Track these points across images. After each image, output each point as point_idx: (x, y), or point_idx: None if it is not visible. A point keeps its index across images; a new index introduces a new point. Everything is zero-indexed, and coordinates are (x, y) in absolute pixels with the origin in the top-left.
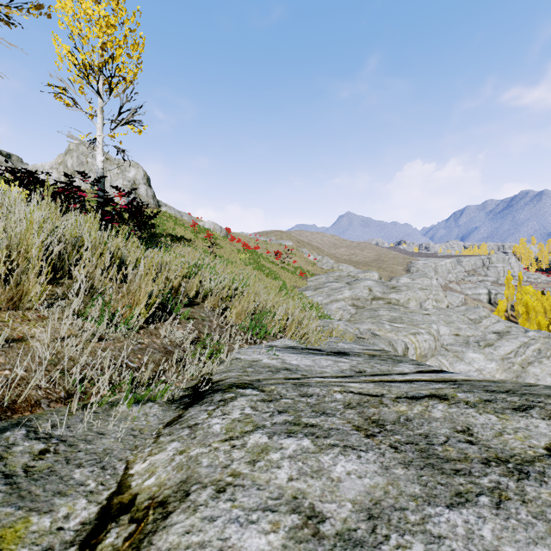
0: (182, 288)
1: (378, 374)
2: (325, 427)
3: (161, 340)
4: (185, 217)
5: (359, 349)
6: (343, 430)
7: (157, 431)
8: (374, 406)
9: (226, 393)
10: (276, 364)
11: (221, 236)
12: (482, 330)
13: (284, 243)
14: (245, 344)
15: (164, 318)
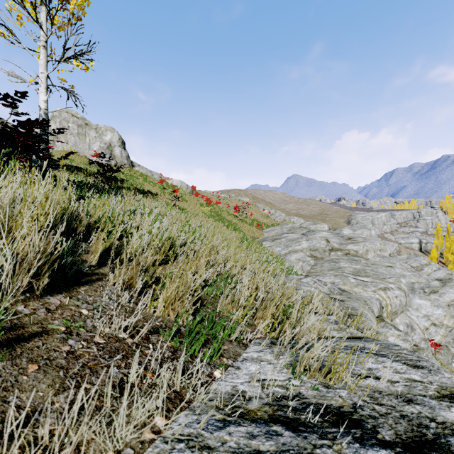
0: None
1: None
2: None
3: None
4: (155, 176)
5: (432, 393)
6: None
7: None
8: None
9: None
10: None
11: (187, 192)
12: (425, 277)
13: (242, 199)
14: (161, 418)
15: None
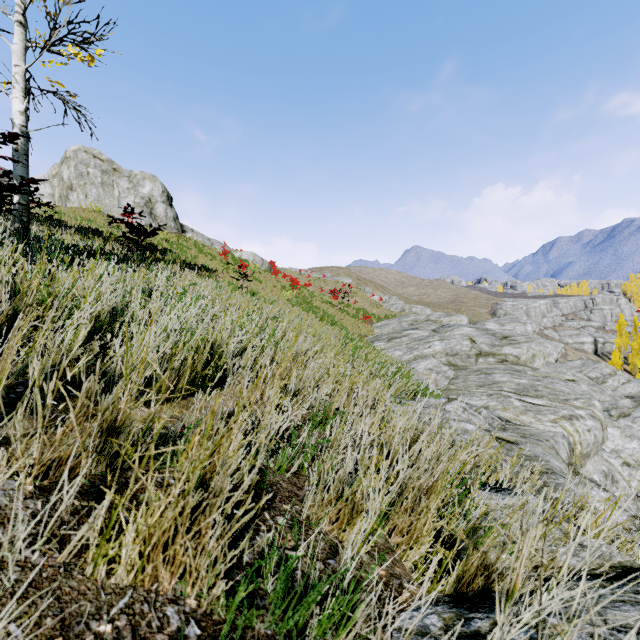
0: None
1: None
2: None
3: None
4: (216, 245)
5: None
6: None
7: None
8: None
9: None
10: None
11: (263, 270)
12: (610, 393)
13: (341, 280)
14: None
15: None
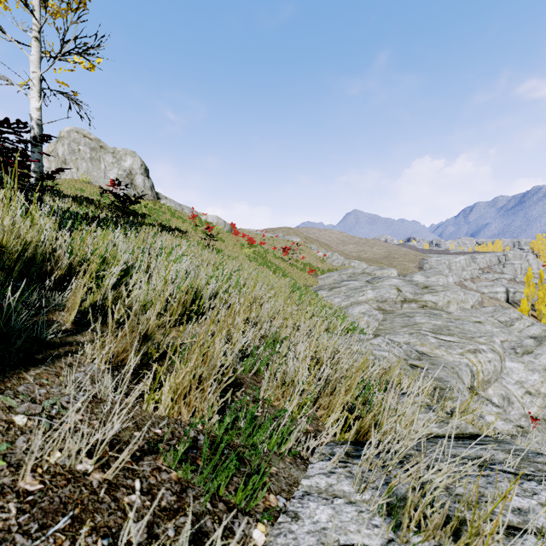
0: None
1: None
2: None
3: None
4: (186, 210)
5: None
6: None
7: None
8: None
9: None
10: None
11: (225, 231)
12: (517, 334)
13: (291, 239)
14: None
15: None
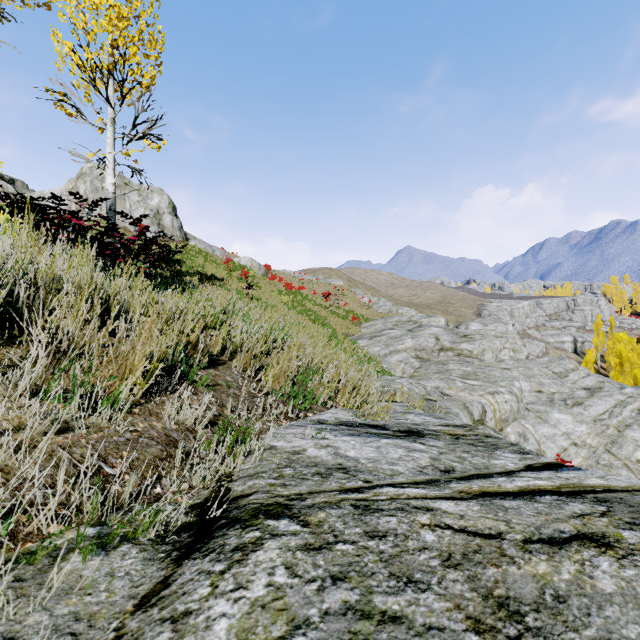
0: (199, 345)
1: (474, 476)
2: (417, 623)
3: (163, 423)
4: (217, 252)
5: (435, 424)
6: (452, 633)
7: (119, 621)
8: (493, 563)
9: (247, 531)
10: (326, 458)
11: (260, 274)
12: (569, 385)
13: (333, 282)
14: (284, 420)
15: (172, 387)
